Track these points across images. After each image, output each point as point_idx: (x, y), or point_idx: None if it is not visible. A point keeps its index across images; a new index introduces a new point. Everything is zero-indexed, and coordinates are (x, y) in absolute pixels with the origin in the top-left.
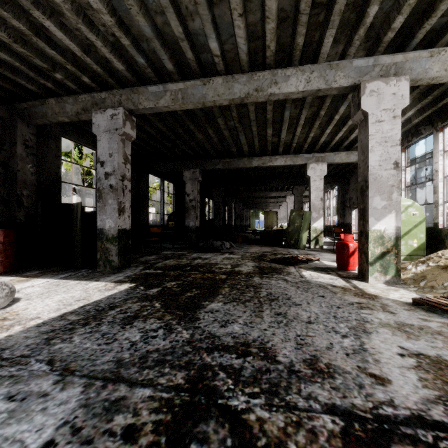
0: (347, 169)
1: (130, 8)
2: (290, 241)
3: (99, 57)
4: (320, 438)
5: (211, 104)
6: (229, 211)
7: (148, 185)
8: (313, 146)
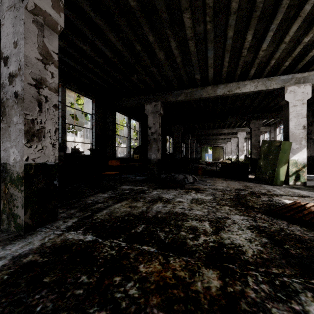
0: None
1: None
2: (263, 176)
3: None
4: None
5: None
6: (186, 145)
7: (114, 122)
8: (293, 65)
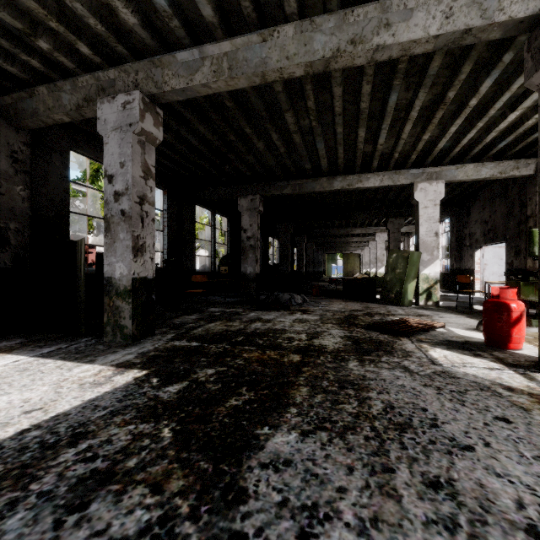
0: (468, 192)
1: None
2: (389, 295)
3: (98, 5)
4: None
5: (276, 76)
6: (300, 253)
7: (193, 220)
8: (423, 157)
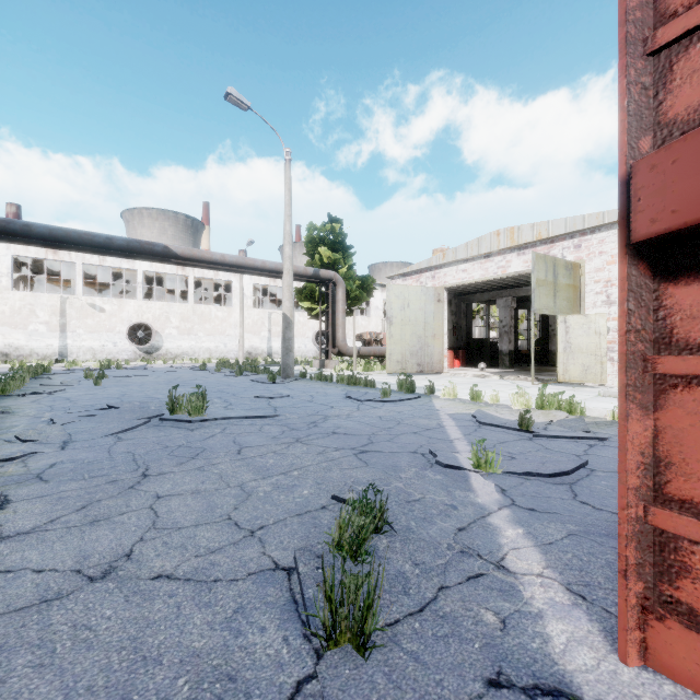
0: None
1: (519, 278)
2: None
3: (503, 282)
4: (554, 376)
5: None
6: None
7: (516, 318)
8: None
